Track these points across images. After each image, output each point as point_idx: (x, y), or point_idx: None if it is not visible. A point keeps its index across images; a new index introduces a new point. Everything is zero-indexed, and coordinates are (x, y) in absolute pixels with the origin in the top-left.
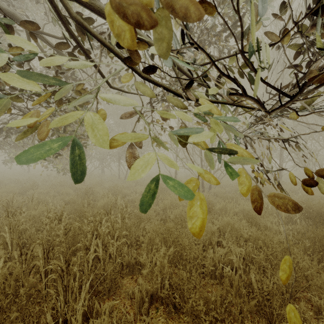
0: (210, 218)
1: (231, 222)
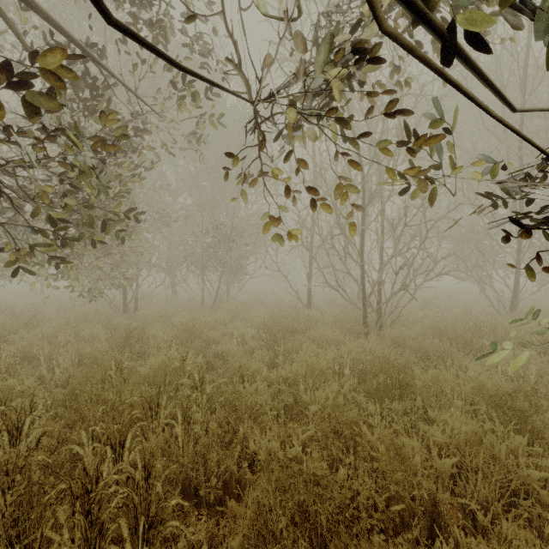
0: (405, 409)
1: (484, 440)
